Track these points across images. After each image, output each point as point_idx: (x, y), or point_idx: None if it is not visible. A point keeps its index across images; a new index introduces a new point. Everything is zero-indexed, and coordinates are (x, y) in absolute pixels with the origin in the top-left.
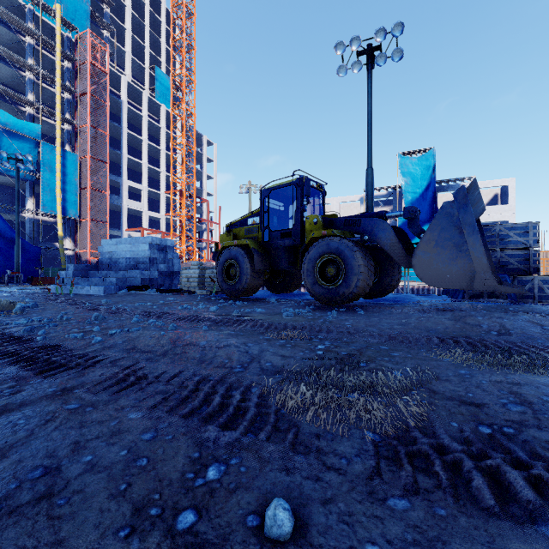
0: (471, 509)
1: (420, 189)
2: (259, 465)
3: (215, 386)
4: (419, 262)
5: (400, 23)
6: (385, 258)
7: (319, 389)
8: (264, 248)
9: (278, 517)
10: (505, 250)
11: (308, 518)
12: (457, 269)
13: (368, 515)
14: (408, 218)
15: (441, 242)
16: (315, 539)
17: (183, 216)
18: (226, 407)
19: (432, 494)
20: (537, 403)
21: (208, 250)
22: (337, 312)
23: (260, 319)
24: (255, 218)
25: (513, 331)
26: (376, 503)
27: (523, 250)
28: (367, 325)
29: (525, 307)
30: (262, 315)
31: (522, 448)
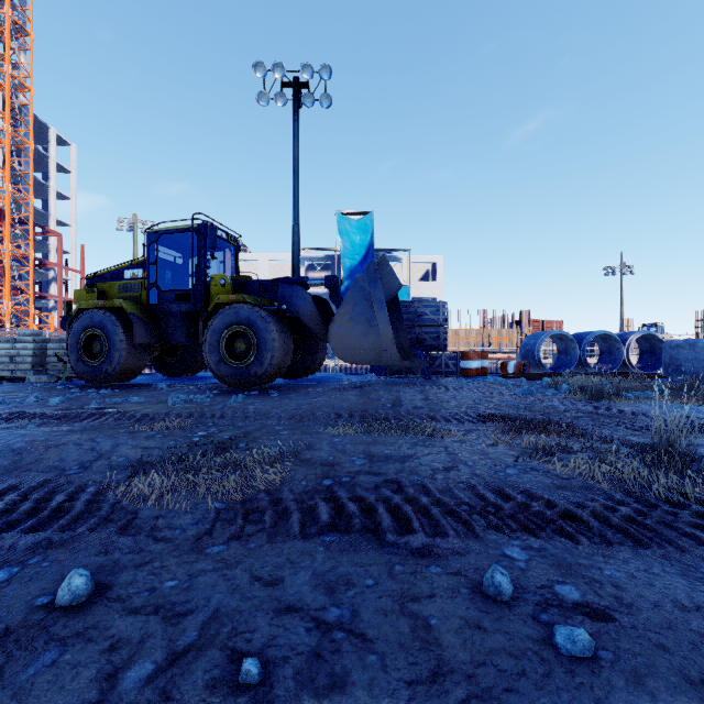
0: (279, 538)
1: (359, 255)
2: (70, 556)
3: (30, 494)
4: (335, 337)
5: (328, 66)
6: (309, 332)
7: (174, 473)
8: (150, 313)
9: (73, 585)
10: (422, 327)
11: (114, 582)
12: (369, 345)
13: (180, 564)
14: (330, 288)
15: (355, 316)
16: (114, 594)
17: (5, 253)
18: (41, 513)
19: (253, 536)
20: (378, 456)
21: (60, 313)
22: (246, 396)
23: (133, 410)
24: (136, 270)
25: (404, 403)
26: (194, 554)
27: (436, 328)
28: (273, 407)
29: (429, 381)
30: (137, 405)
31: (348, 490)
